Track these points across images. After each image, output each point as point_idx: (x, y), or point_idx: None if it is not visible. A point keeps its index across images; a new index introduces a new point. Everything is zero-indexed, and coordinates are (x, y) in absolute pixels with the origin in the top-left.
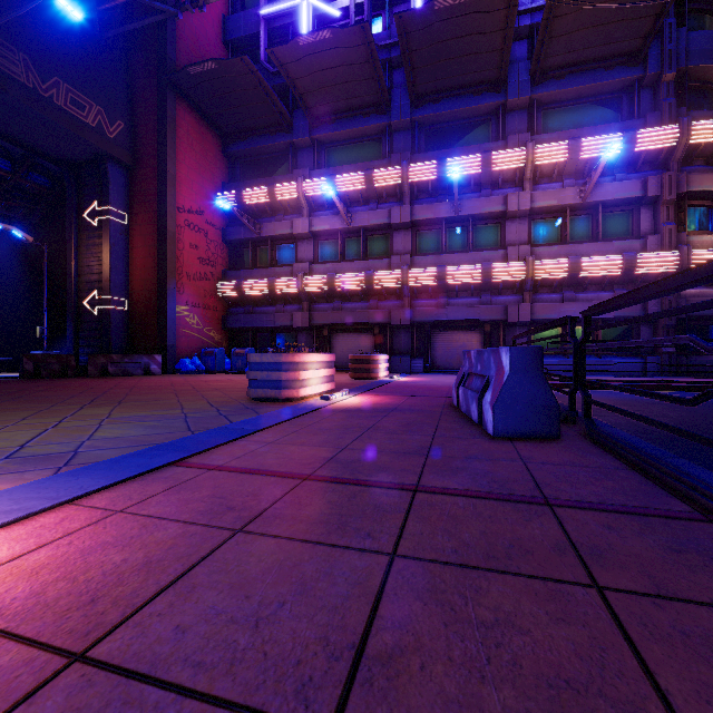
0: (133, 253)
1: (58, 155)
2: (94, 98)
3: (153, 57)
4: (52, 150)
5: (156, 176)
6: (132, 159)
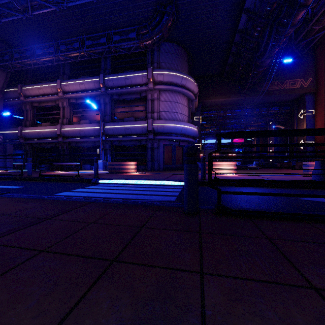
0: (316, 124)
1: (290, 100)
2: (299, 78)
3: (323, 46)
4: (288, 99)
5: (324, 92)
6: (315, 89)
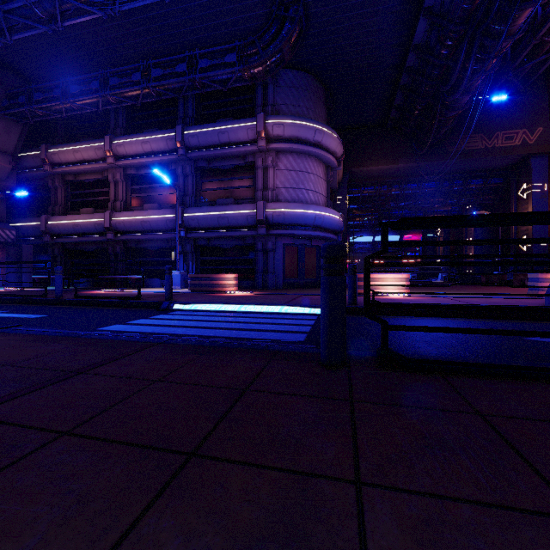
0: (549, 207)
1: (503, 166)
2: (519, 127)
3: None
4: (500, 165)
5: None
6: (548, 148)
